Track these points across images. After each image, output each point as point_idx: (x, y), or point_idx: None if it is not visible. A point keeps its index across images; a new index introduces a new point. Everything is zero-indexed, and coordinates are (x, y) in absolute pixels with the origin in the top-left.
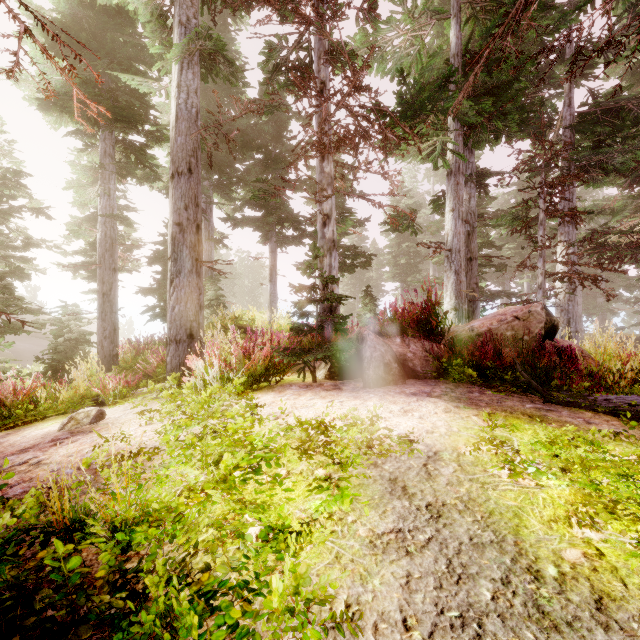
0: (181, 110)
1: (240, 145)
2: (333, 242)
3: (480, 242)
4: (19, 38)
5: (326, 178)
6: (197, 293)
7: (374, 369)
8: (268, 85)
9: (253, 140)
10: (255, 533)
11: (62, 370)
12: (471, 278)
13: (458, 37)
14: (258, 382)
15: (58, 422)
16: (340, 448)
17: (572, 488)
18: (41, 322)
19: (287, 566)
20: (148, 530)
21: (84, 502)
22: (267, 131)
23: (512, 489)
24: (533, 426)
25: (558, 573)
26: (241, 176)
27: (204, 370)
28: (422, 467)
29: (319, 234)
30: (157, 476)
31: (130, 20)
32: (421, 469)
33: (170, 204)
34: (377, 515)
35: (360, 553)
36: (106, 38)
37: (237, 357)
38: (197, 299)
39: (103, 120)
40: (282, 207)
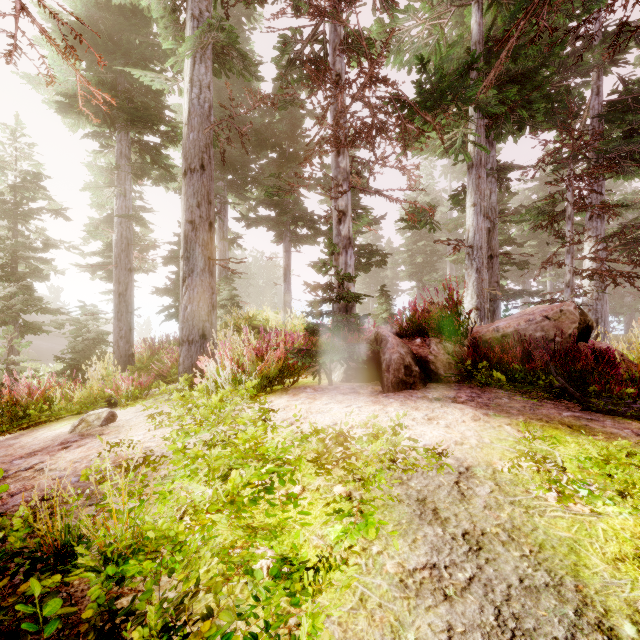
0: (193, 105)
1: (254, 144)
2: (349, 239)
3: (500, 239)
4: (15, 17)
5: (341, 173)
6: (210, 292)
7: (394, 372)
8: (282, 81)
9: (267, 139)
10: (266, 564)
11: (80, 369)
12: (492, 276)
13: (480, 24)
14: (271, 385)
15: (71, 423)
16: (361, 463)
17: (637, 518)
18: (60, 322)
19: (304, 630)
20: (143, 563)
21: (80, 520)
22: (281, 130)
23: (563, 516)
24: (576, 438)
25: (638, 633)
26: (255, 175)
27: (216, 372)
28: (453, 485)
29: (334, 231)
30: (160, 491)
31: (145, 21)
32: (453, 488)
33: (182, 202)
34: (406, 545)
35: (389, 595)
36: (122, 40)
37: (250, 358)
38: (210, 298)
39: (108, 109)
40: (296, 206)
